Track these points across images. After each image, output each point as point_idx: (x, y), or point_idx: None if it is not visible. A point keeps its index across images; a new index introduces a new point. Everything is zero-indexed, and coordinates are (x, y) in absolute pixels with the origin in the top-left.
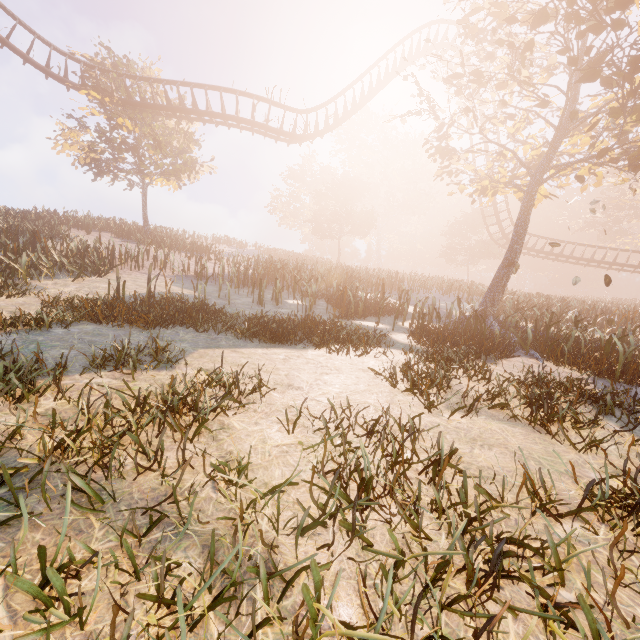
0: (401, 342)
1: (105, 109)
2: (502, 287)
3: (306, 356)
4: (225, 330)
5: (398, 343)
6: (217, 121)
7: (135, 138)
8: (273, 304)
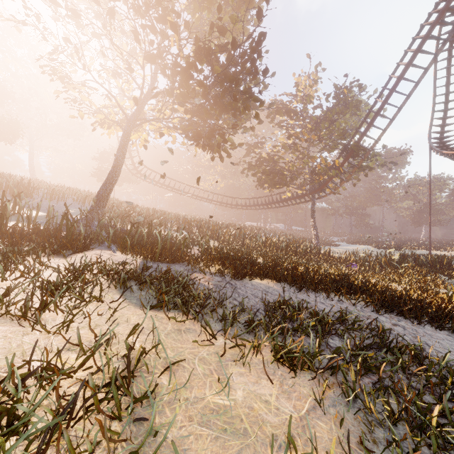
0: None
1: None
2: (106, 197)
3: None
4: None
5: None
6: None
7: None
8: None
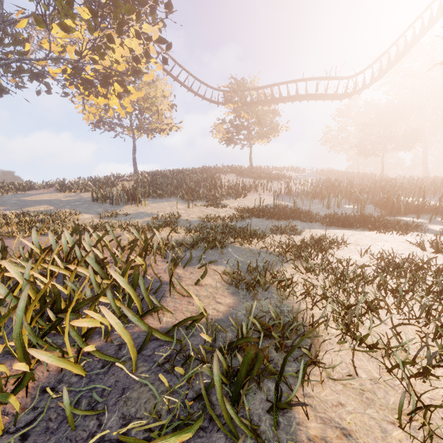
0: (436, 230)
1: (234, 111)
2: None
3: (364, 234)
4: (315, 221)
5: (433, 231)
6: (292, 99)
7: (248, 122)
8: (336, 208)
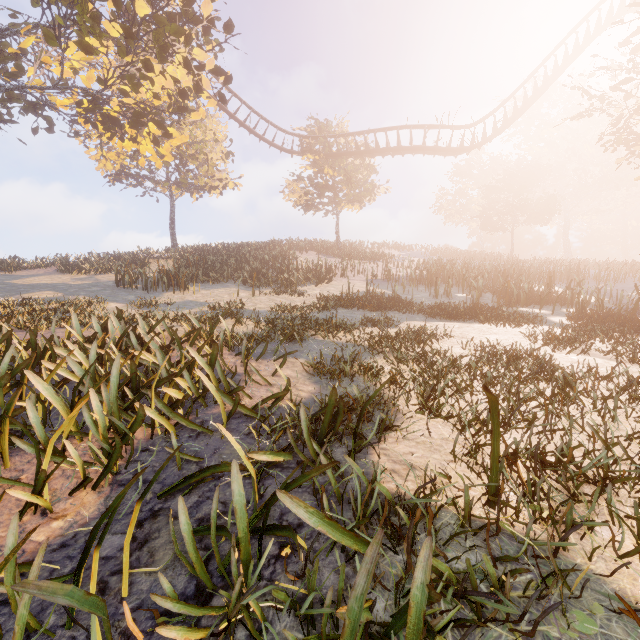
0: (556, 322)
1: (315, 164)
2: None
3: (473, 327)
4: (417, 312)
5: (553, 323)
6: (393, 152)
7: (333, 180)
8: (445, 297)
